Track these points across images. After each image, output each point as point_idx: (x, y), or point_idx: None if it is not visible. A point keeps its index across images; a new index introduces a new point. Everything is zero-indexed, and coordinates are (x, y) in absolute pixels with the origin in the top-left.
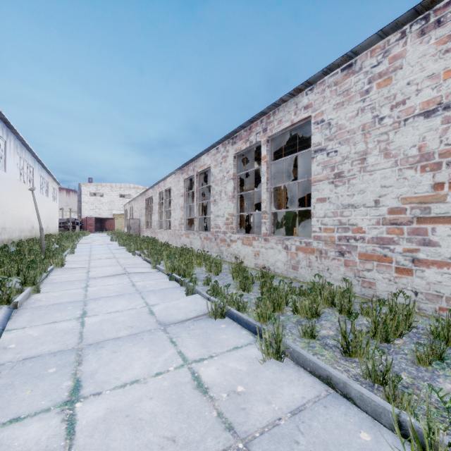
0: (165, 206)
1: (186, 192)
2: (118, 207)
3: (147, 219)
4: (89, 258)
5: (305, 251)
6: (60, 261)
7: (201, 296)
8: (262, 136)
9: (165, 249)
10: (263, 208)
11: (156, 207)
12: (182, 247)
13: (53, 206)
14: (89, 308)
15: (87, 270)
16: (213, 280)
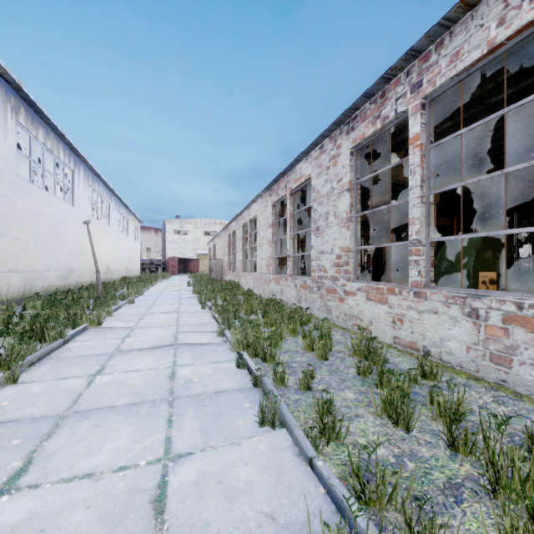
0: (250, 241)
1: (275, 221)
2: (202, 246)
3: (230, 259)
4: (146, 311)
5: None
6: (97, 318)
7: (293, 439)
8: (410, 99)
9: (246, 301)
10: (413, 235)
11: (240, 244)
12: (268, 300)
13: (133, 246)
14: (48, 448)
15: (128, 333)
16: (319, 374)
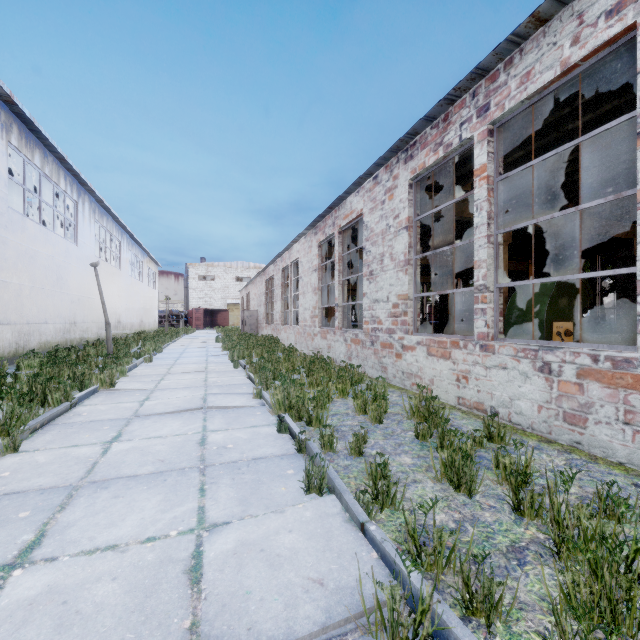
0: (292, 288)
1: (322, 264)
2: (233, 295)
3: (268, 310)
4: (167, 370)
5: (611, 381)
6: (109, 378)
7: (343, 505)
8: (476, 125)
9: (287, 359)
10: (479, 280)
11: (279, 291)
12: (313, 357)
13: (149, 294)
14: (62, 520)
15: (147, 395)
16: (372, 439)
